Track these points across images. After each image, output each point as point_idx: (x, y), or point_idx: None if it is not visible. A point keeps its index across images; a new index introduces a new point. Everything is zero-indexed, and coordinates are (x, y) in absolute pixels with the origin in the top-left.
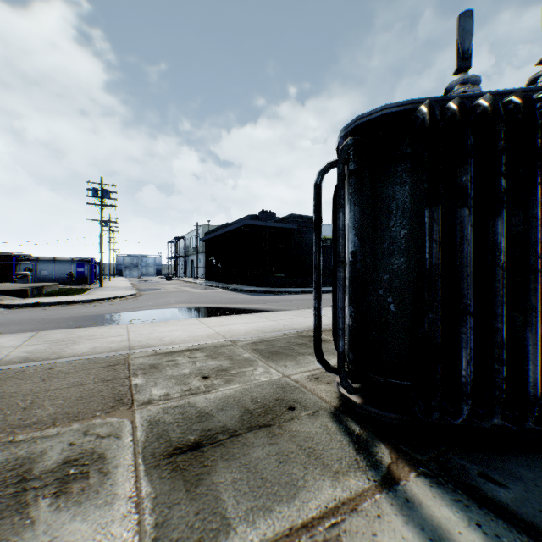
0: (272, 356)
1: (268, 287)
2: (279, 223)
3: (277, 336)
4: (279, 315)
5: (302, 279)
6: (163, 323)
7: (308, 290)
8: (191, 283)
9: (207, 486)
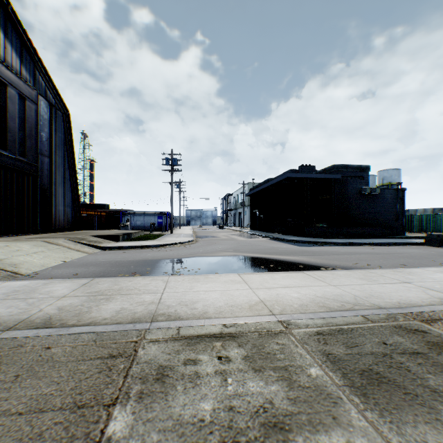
0: (370, 387)
1: (309, 237)
2: (321, 174)
3: (354, 322)
4: (337, 276)
5: (347, 230)
6: (203, 277)
7: (357, 242)
8: (238, 231)
9: None
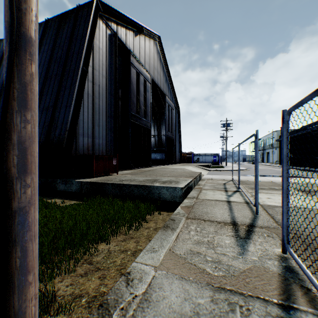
0: None
1: None
2: None
3: None
4: None
5: None
6: (275, 177)
7: None
8: (270, 166)
9: (311, 193)
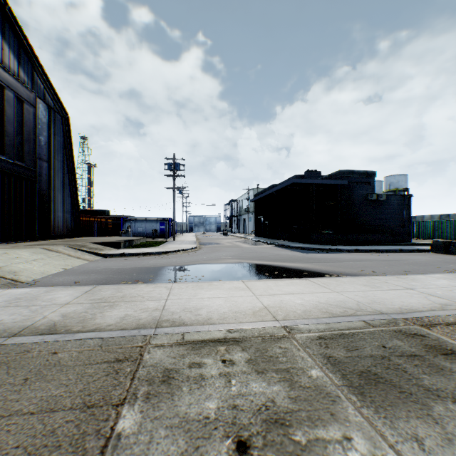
0: (367, 386)
1: (315, 244)
2: (327, 180)
3: (355, 327)
4: (341, 283)
5: (353, 237)
6: (206, 284)
7: (363, 249)
8: (243, 238)
9: None
